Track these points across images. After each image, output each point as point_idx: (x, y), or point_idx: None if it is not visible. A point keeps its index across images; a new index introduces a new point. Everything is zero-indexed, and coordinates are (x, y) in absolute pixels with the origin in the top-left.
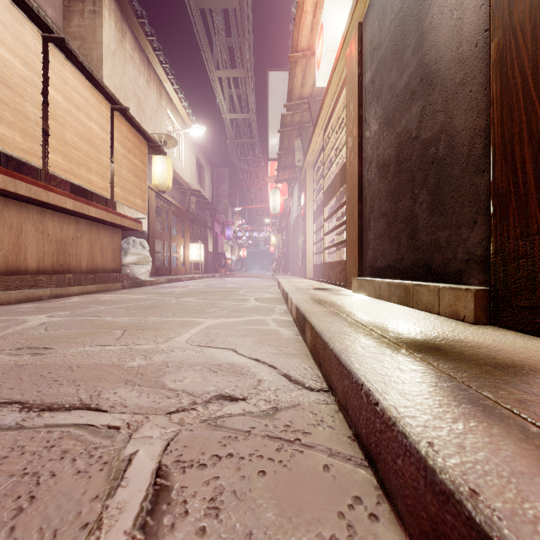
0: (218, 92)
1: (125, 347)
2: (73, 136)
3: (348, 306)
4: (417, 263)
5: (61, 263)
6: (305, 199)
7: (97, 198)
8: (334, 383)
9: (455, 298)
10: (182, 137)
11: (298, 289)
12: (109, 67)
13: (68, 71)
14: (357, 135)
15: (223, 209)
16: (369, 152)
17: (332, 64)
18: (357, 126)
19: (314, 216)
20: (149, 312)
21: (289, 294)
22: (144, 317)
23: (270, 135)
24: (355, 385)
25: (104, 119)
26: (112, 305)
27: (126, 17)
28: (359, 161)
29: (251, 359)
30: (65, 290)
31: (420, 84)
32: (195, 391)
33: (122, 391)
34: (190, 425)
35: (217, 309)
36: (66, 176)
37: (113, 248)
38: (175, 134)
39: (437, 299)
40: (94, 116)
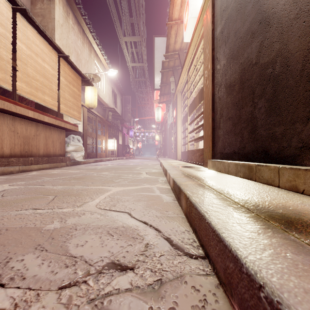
0: (124, 50)
1: (50, 210)
2: (33, 71)
3: (210, 180)
4: (256, 150)
5: (26, 150)
6: (176, 112)
7: (51, 111)
8: (212, 255)
9: (294, 175)
10: (104, 76)
11: (173, 167)
12: (59, 33)
13: (30, 31)
14: (211, 68)
15: (128, 119)
16: (220, 78)
17: (194, 26)
18: (211, 63)
19: (182, 122)
20: (77, 182)
21: (168, 170)
22: (72, 186)
23: (155, 75)
24: (247, 277)
25: (53, 62)
26: (55, 177)
27: (69, 4)
28: (212, 85)
29: (141, 221)
30: (28, 167)
31: (259, 26)
32: (91, 258)
33: (29, 257)
34: (76, 308)
35: (121, 180)
36: (28, 96)
37: (60, 141)
38: (99, 75)
39: (277, 176)
40: (47, 60)
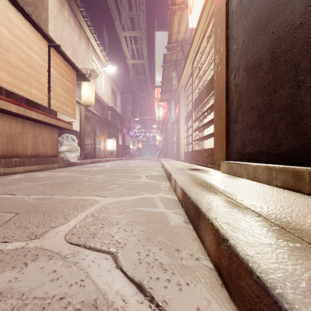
0: (124, 46)
1: None
2: (17, 60)
3: (237, 192)
4: (302, 148)
5: (10, 150)
6: (179, 109)
7: (43, 108)
8: None
9: None
10: (102, 74)
11: (178, 170)
12: (52, 24)
13: (12, 13)
14: (224, 50)
15: (128, 119)
16: (237, 60)
17: (201, 7)
18: (224, 44)
19: (185, 120)
20: (60, 189)
21: (172, 174)
22: (51, 195)
23: (156, 71)
24: None
25: (42, 52)
26: (37, 182)
27: None
28: (226, 70)
29: (133, 283)
30: (12, 169)
31: None
32: None
33: None
34: None
35: (115, 186)
36: (10, 88)
37: (52, 141)
38: (98, 72)
39: None
40: (34, 48)
